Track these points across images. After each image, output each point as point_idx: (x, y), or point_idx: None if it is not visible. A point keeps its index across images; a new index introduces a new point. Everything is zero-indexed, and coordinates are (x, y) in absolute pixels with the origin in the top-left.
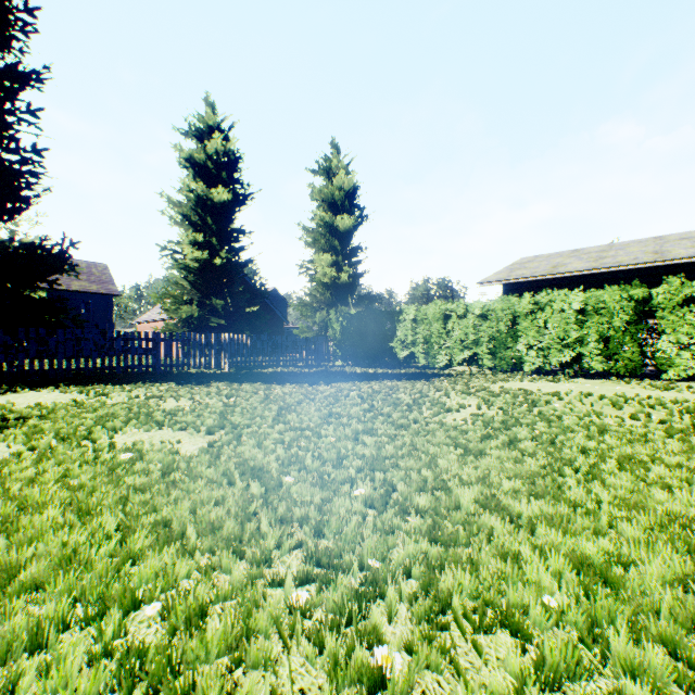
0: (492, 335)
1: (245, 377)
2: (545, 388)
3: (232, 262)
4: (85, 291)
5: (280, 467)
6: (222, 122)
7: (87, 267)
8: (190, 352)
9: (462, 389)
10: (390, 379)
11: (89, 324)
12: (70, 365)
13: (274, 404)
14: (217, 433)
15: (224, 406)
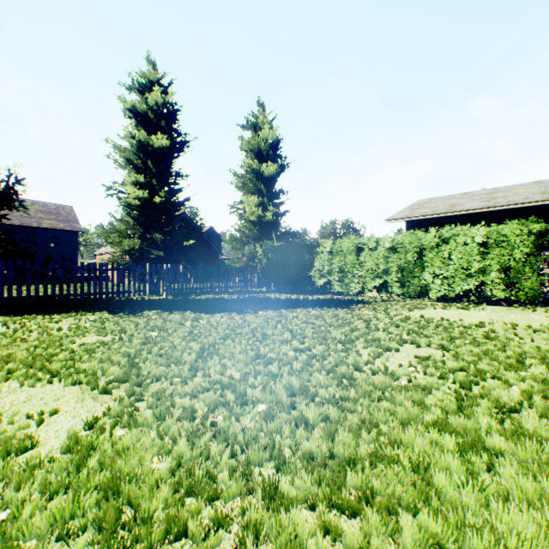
0: (400, 265)
1: (179, 304)
2: (462, 316)
3: (171, 201)
4: (53, 228)
5: (173, 497)
6: (162, 78)
7: (56, 209)
8: (130, 280)
9: (384, 318)
10: (312, 306)
11: (57, 255)
12: (11, 294)
13: (196, 342)
14: (116, 391)
15: (142, 344)
